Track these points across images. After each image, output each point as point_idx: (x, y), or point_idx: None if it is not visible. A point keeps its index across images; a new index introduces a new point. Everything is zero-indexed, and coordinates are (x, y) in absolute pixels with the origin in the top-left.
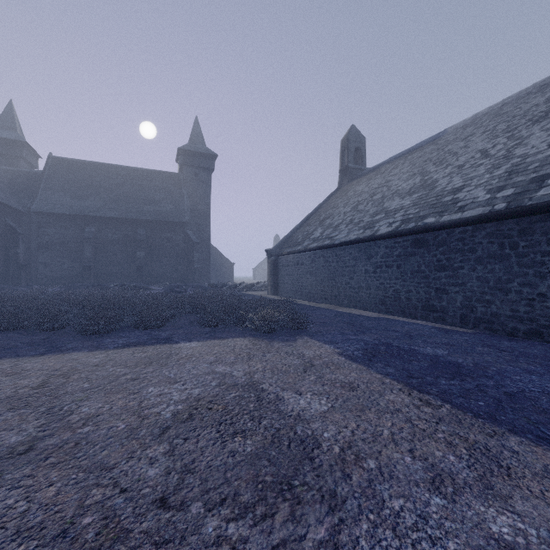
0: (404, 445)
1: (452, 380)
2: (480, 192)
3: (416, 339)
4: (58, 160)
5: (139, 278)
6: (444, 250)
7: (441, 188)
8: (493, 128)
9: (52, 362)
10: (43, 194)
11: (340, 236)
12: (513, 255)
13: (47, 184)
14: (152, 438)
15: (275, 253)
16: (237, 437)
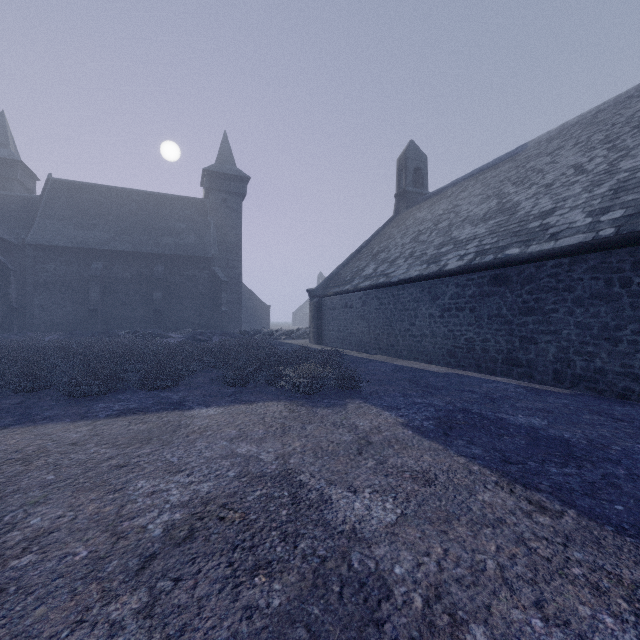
0: (524, 592)
1: (565, 466)
2: (578, 216)
3: (501, 404)
4: (58, 182)
5: (156, 323)
6: (532, 289)
7: (525, 212)
8: (587, 139)
9: (16, 438)
10: (40, 223)
11: (398, 273)
12: (625, 295)
13: (46, 211)
14: (124, 579)
15: (318, 293)
16: (259, 576)
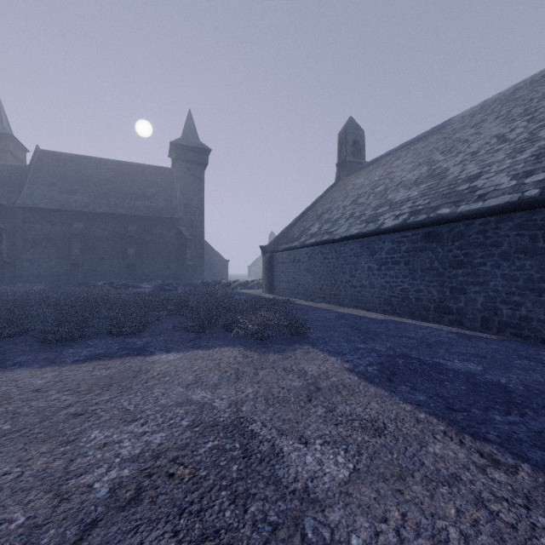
0: None
1: (509, 414)
2: (503, 179)
3: (437, 349)
4: (45, 153)
5: (130, 275)
6: (461, 244)
7: (453, 177)
8: (507, 113)
9: None
10: (29, 188)
11: (340, 231)
12: None
13: (34, 178)
14: None
15: (270, 249)
16: None
